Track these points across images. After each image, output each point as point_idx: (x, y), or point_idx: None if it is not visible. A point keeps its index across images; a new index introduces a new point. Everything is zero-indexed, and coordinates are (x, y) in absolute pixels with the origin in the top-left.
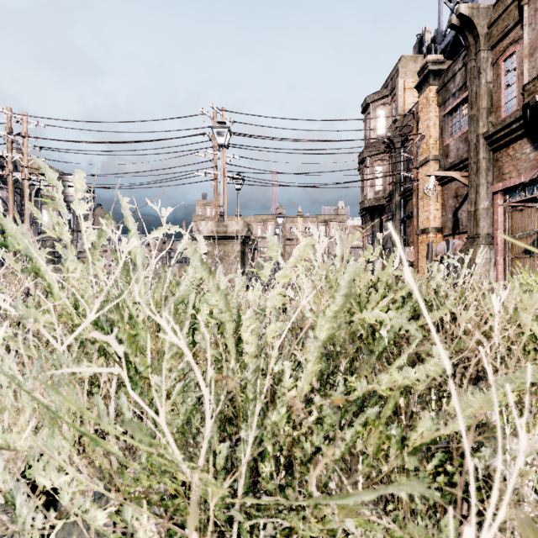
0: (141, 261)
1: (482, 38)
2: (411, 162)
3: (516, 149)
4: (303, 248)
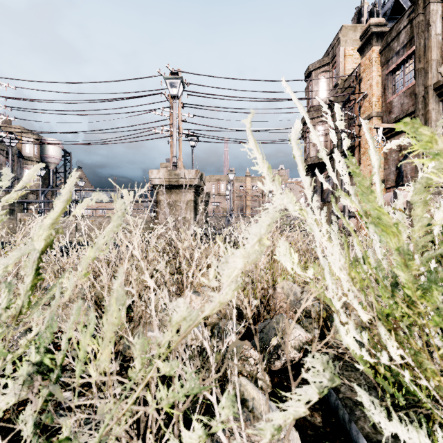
0: None
1: None
2: (352, 122)
3: None
4: None
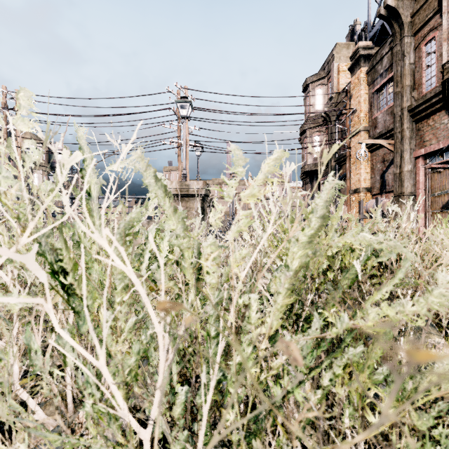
0: (97, 191)
1: (406, 26)
2: (344, 133)
3: (435, 120)
4: (274, 162)
